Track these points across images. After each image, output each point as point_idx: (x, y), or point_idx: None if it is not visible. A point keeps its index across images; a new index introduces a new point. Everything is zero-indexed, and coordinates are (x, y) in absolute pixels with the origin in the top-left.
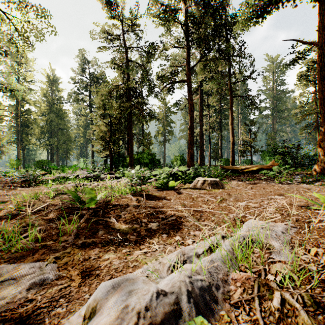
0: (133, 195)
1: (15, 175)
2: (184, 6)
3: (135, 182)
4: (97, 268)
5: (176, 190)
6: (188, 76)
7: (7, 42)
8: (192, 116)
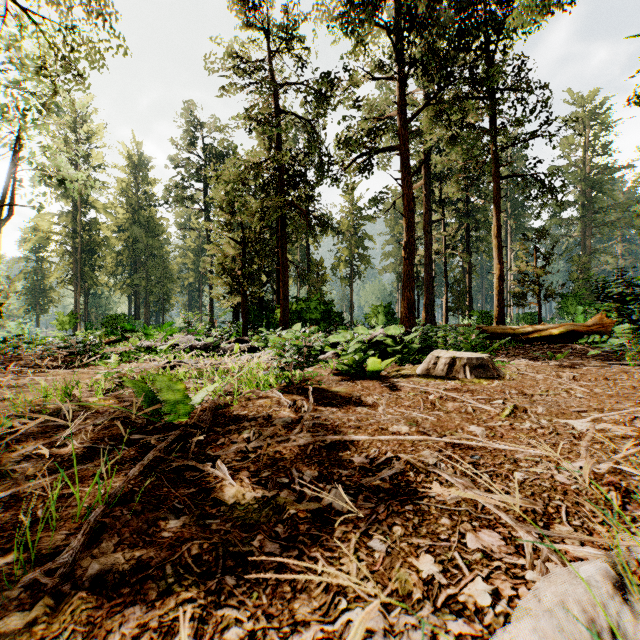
0: (285, 390)
1: (47, 343)
2: None
3: (289, 359)
4: None
5: (386, 379)
6: (403, 138)
7: (36, 75)
8: (411, 221)
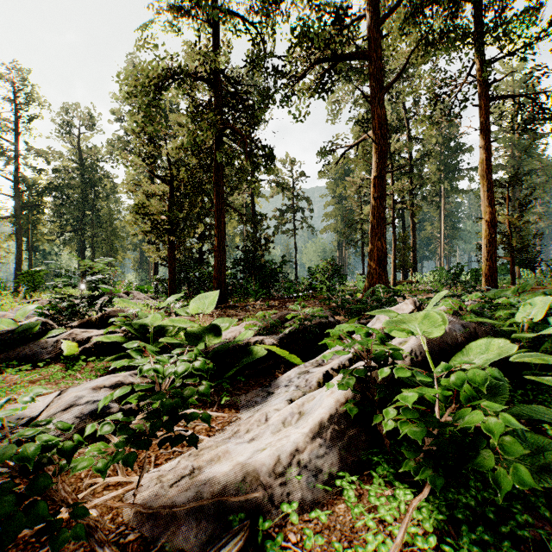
0: None
1: None
2: None
3: None
4: None
5: None
6: (371, 44)
7: None
8: (382, 149)
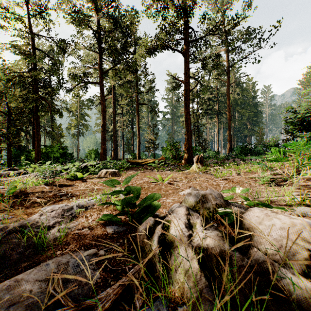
0: (46, 185)
1: None
2: (97, 14)
3: (48, 175)
4: (34, 212)
5: (85, 179)
6: (101, 80)
7: None
8: (104, 116)
